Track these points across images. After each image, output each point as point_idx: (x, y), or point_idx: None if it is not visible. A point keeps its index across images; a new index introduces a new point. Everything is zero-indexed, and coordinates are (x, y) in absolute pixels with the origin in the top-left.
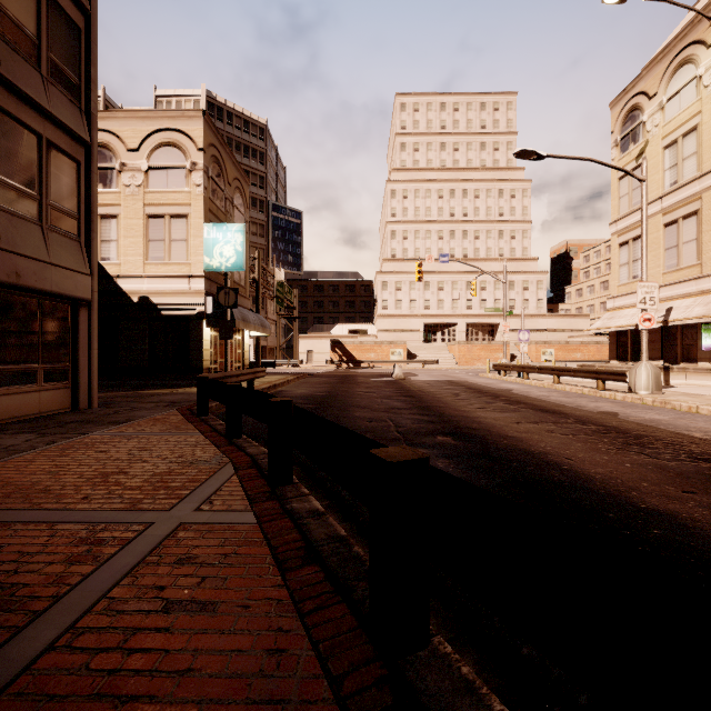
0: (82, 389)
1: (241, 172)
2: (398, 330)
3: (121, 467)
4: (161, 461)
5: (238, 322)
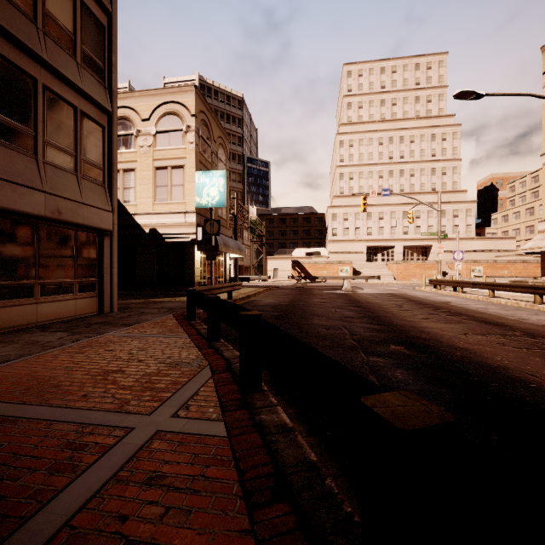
0: (106, 298)
1: (223, 132)
2: (345, 252)
3: (121, 365)
4: (153, 361)
5: (220, 247)
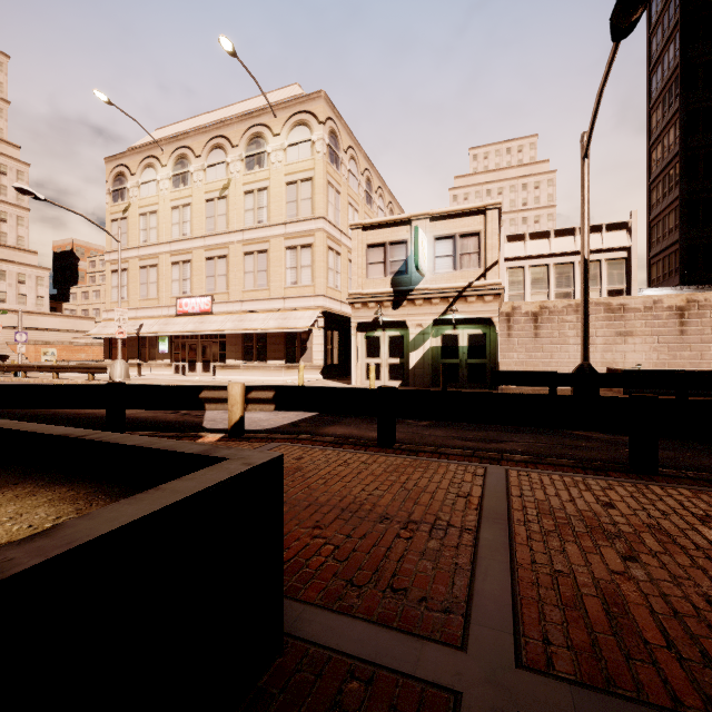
0: None
1: None
2: None
3: None
4: None
5: None
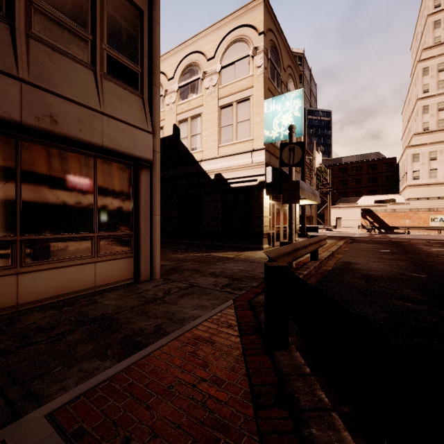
0: (144, 258)
1: (293, 61)
2: (432, 198)
3: None
4: None
5: None
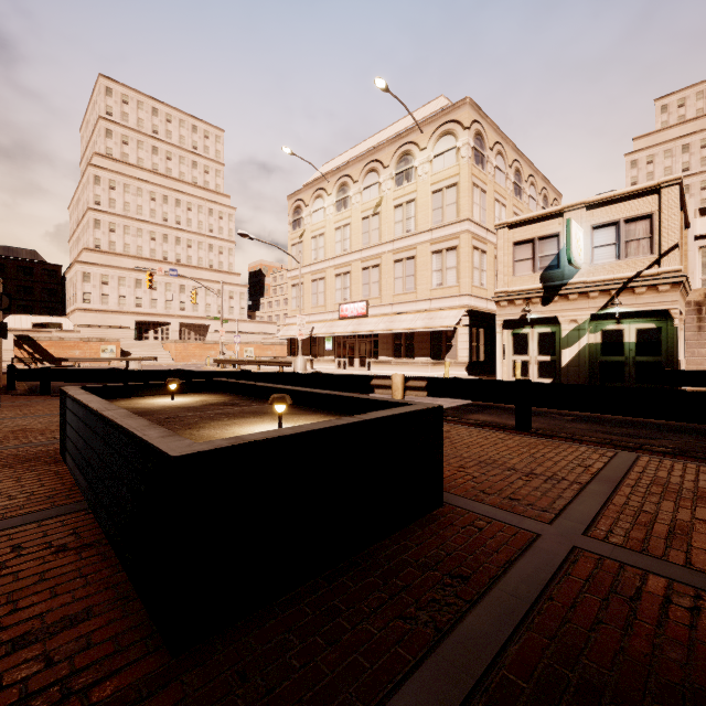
0: None
1: None
2: (104, 326)
3: None
4: None
5: None
